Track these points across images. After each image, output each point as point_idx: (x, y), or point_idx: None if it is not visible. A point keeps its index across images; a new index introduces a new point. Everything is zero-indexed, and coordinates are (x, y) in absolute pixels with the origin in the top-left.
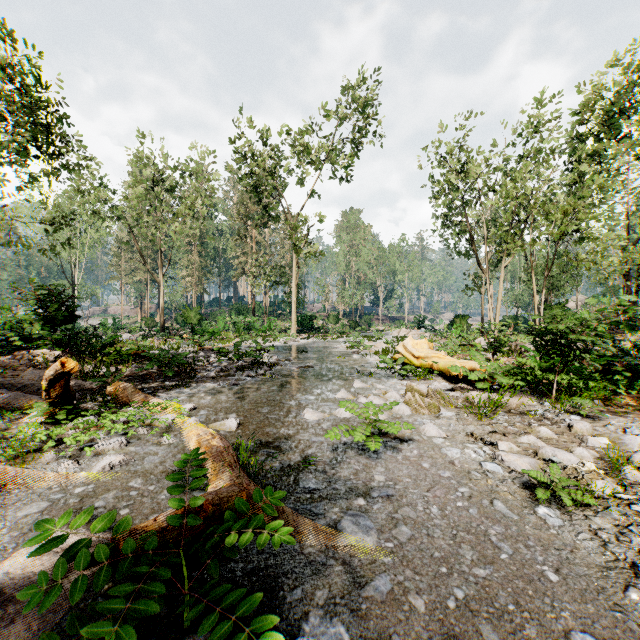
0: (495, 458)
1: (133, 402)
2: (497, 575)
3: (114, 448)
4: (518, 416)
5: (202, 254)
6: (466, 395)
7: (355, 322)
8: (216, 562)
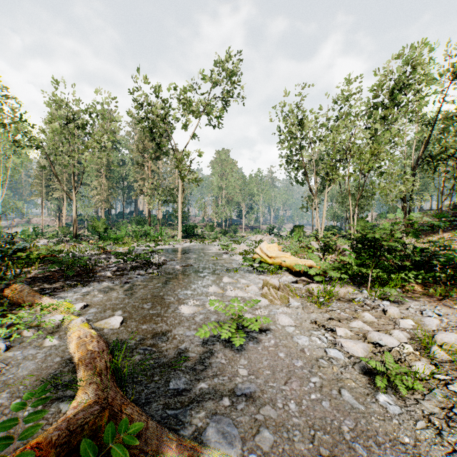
0: (336, 344)
1: (26, 304)
2: None
3: None
4: (346, 303)
5: (109, 178)
6: (307, 287)
7: (225, 230)
8: None
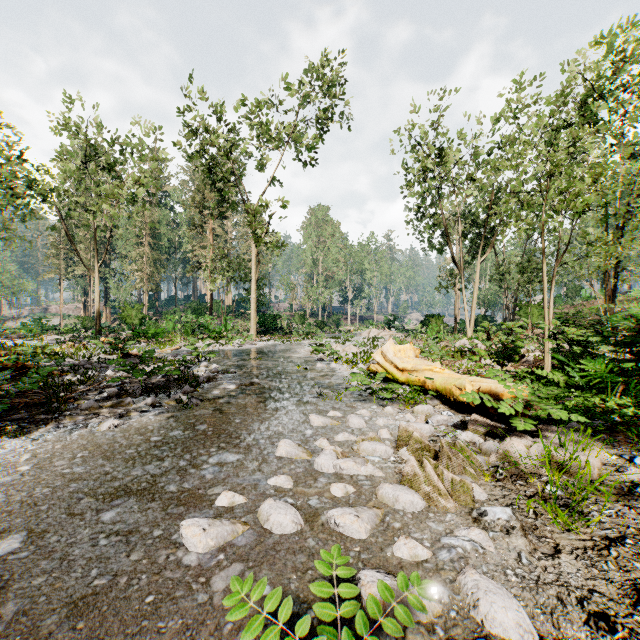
0: None
1: None
2: None
3: None
4: (624, 504)
5: (155, 247)
6: (503, 448)
7: (322, 322)
8: None
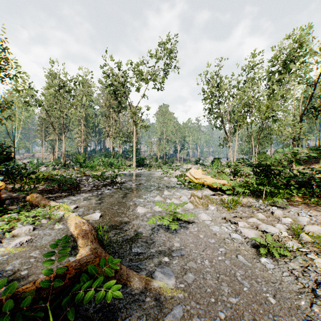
0: (237, 231)
1: (40, 205)
2: (242, 301)
3: (25, 232)
4: (247, 208)
5: (86, 126)
6: (221, 197)
7: (165, 161)
8: (73, 309)
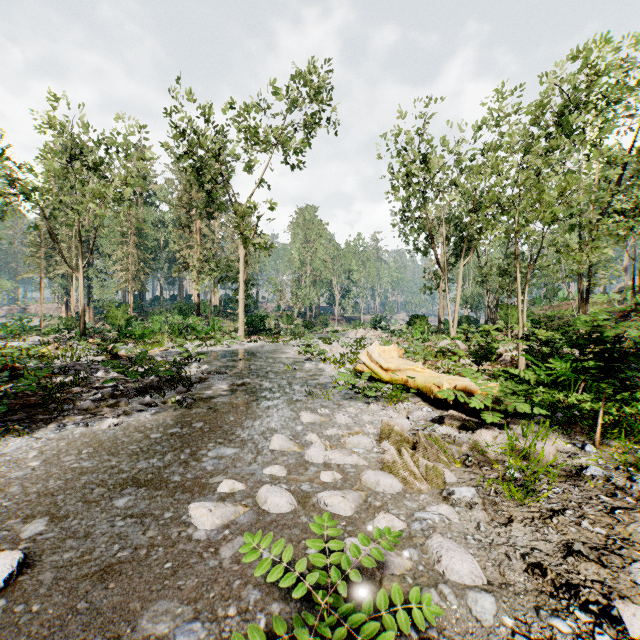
0: None
1: None
2: None
3: None
4: (571, 484)
5: (140, 246)
6: (473, 439)
7: (310, 322)
8: None
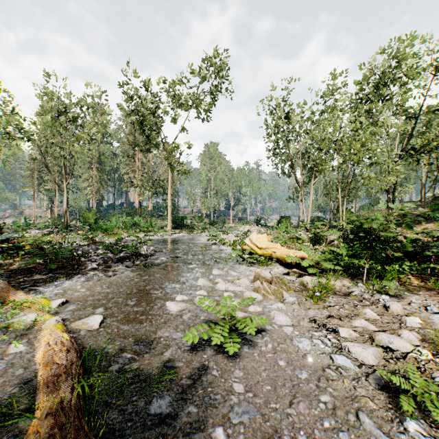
0: (342, 349)
1: None
2: None
3: None
4: (343, 297)
5: (100, 170)
6: (301, 280)
7: (214, 221)
8: None
